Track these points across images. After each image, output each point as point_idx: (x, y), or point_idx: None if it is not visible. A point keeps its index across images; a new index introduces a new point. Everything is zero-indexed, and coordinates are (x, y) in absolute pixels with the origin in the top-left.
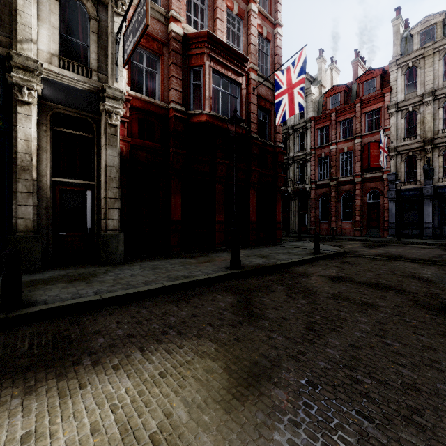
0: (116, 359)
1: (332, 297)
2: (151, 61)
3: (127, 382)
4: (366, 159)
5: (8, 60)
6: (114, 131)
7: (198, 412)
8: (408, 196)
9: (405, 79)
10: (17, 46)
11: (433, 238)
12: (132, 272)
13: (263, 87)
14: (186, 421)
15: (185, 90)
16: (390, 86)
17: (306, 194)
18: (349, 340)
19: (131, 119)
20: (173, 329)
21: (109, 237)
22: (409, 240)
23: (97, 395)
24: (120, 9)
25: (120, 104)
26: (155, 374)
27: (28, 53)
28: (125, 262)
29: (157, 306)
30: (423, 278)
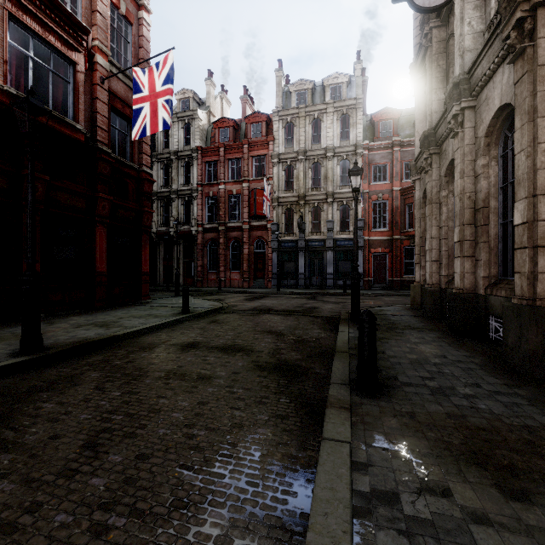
0: None
1: (164, 377)
2: None
3: None
4: (253, 205)
5: None
6: None
7: None
8: (287, 247)
9: (285, 132)
10: None
11: (305, 288)
12: None
13: (119, 83)
14: None
15: None
16: (273, 135)
17: (193, 238)
18: (142, 447)
19: None
20: None
21: None
22: (287, 291)
23: None
24: None
25: None
26: None
27: None
28: None
29: None
30: (277, 332)
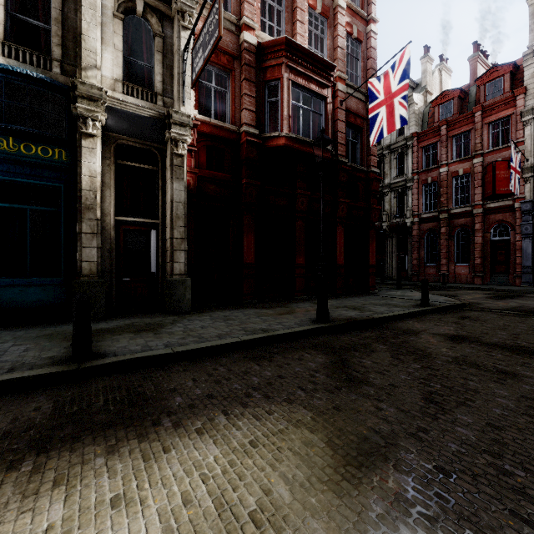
0: (198, 422)
1: (454, 362)
2: (220, 79)
3: (214, 449)
4: (489, 183)
5: (72, 91)
6: (181, 162)
7: (302, 492)
8: None
9: None
10: (82, 74)
11: None
12: (202, 324)
13: (352, 99)
14: (289, 502)
15: (258, 110)
16: (525, 85)
17: (407, 230)
18: (486, 418)
19: (198, 147)
20: (258, 392)
21: (176, 283)
22: None
23: (183, 461)
24: (187, 22)
25: (187, 131)
26: (245, 443)
27: (93, 80)
28: (193, 311)
29: (236, 363)
30: None
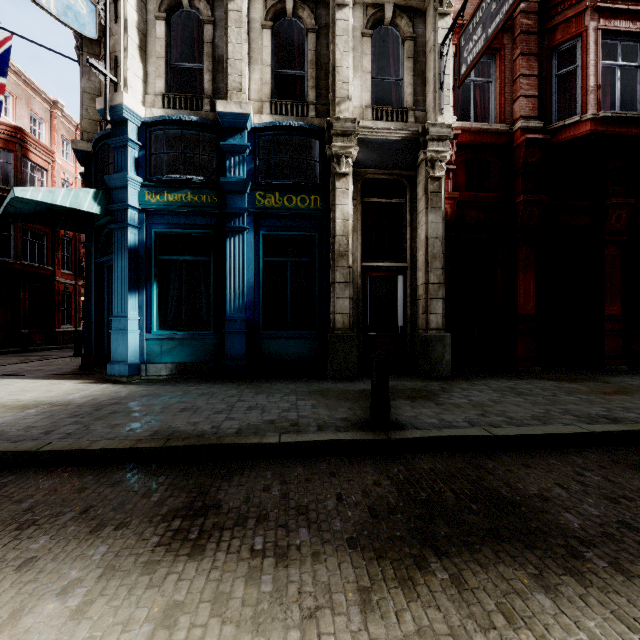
0: None
1: None
2: (481, 67)
3: None
4: None
5: (328, 131)
6: (437, 186)
7: None
8: None
9: None
10: (335, 110)
11: None
12: (487, 396)
13: None
14: None
15: (540, 93)
16: None
17: None
18: None
19: (455, 164)
20: None
21: (432, 340)
22: None
23: None
24: (445, 6)
25: (446, 146)
26: None
27: (345, 114)
28: (454, 377)
29: (608, 470)
30: None
